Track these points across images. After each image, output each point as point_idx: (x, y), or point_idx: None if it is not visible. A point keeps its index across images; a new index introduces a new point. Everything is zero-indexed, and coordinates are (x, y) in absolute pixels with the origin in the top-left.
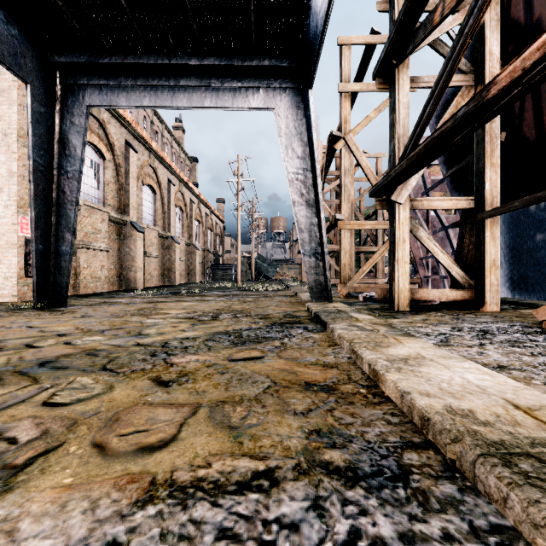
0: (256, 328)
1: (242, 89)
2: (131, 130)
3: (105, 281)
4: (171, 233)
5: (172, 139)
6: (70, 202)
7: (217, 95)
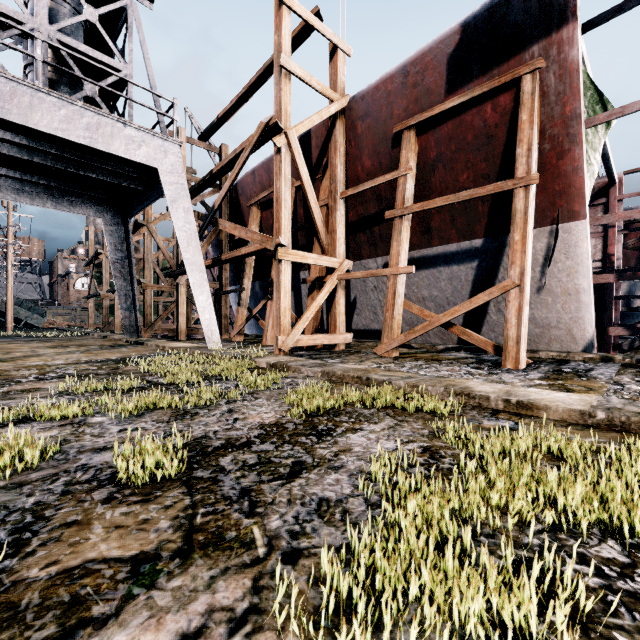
0: (106, 347)
1: (78, 202)
2: None
3: None
4: None
5: None
6: None
7: (57, 202)
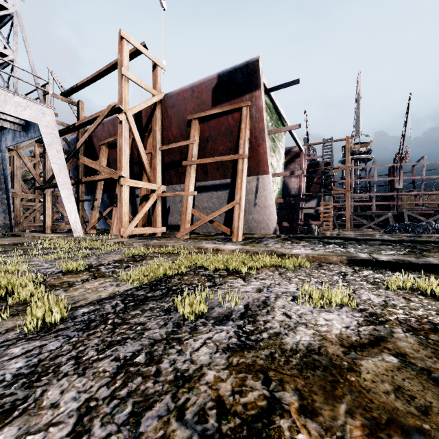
0: None
1: None
2: None
3: None
4: None
5: None
6: None
7: None
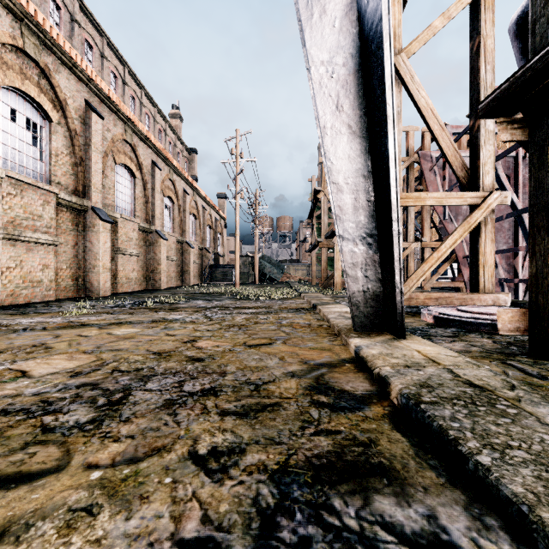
0: None
1: None
2: (95, 89)
3: (50, 286)
4: (157, 226)
5: (167, 126)
6: None
7: None
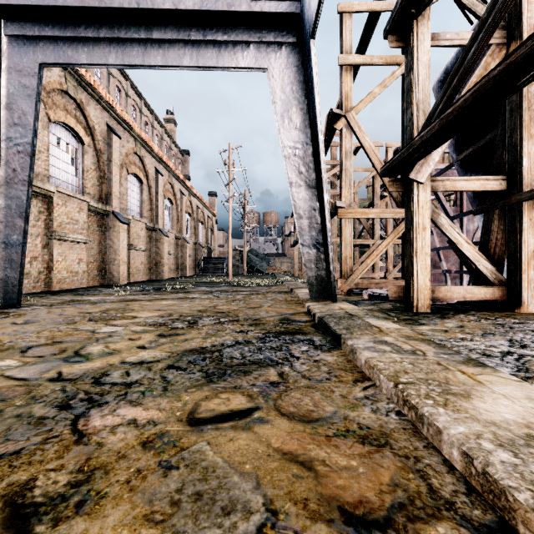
0: (243, 343)
1: (229, 44)
2: (114, 114)
3: (83, 276)
4: (160, 225)
5: (163, 131)
6: (21, 182)
7: (198, 52)
